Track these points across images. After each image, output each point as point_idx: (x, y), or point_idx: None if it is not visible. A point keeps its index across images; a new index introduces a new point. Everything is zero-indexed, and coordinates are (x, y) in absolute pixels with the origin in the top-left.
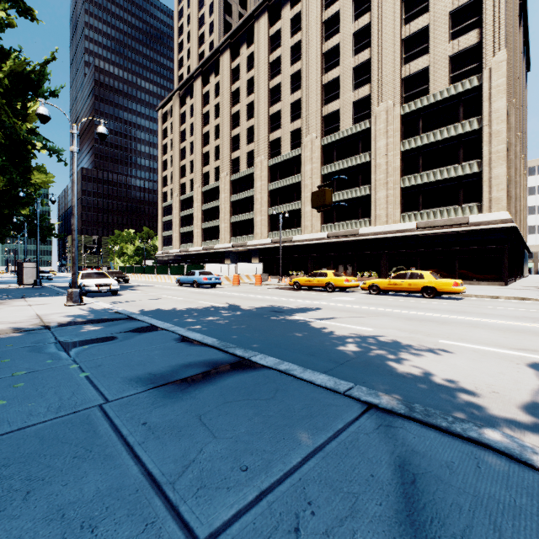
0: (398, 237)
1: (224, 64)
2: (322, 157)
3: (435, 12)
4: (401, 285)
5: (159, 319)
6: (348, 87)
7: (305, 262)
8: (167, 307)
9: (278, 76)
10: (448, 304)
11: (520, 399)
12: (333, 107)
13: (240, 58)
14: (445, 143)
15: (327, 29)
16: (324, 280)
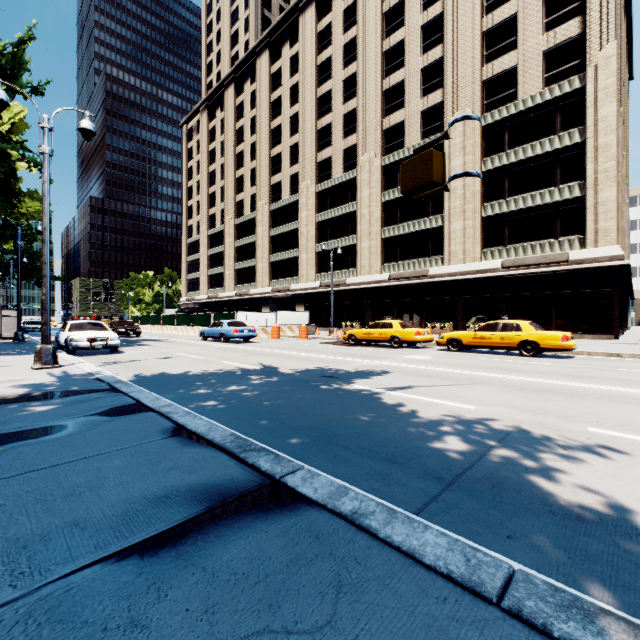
0: (479, 279)
1: (262, 68)
2: (383, 181)
3: None
4: (490, 339)
5: (158, 390)
6: (415, 93)
7: (361, 310)
8: (176, 370)
9: (328, 81)
10: (559, 365)
11: None
12: (397, 118)
13: (281, 60)
14: (538, 161)
15: (388, 21)
16: (388, 333)
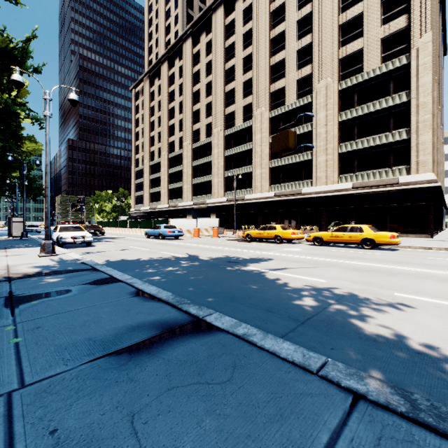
0: (336, 196)
1: (187, 50)
2: (270, 128)
3: (369, 1)
4: (342, 237)
5: (122, 270)
6: (292, 67)
7: (255, 217)
8: (132, 258)
9: (232, 59)
10: (387, 255)
11: None
12: (280, 84)
13: (200, 44)
14: (378, 114)
15: (274, 18)
16: (273, 233)
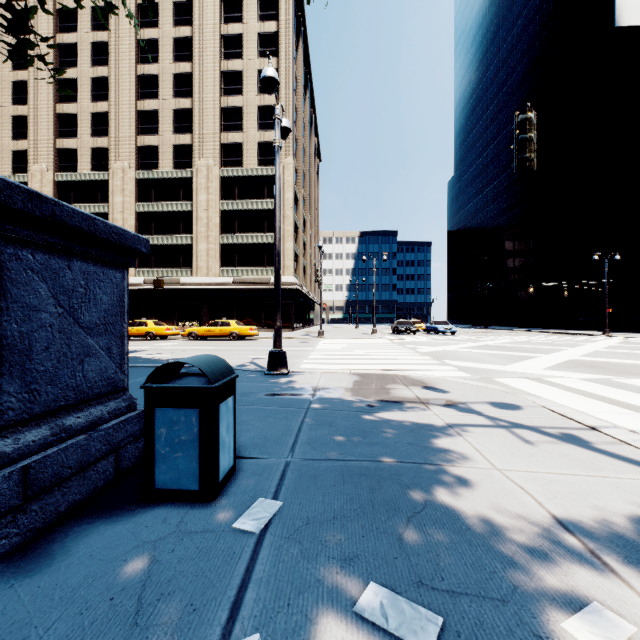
0: (218, 290)
1: None
2: (138, 192)
3: (248, 99)
4: (215, 331)
5: None
6: (168, 126)
7: None
8: None
9: (72, 68)
10: (244, 343)
11: (238, 364)
12: (152, 141)
13: None
14: (256, 213)
15: (143, 50)
16: (145, 330)
